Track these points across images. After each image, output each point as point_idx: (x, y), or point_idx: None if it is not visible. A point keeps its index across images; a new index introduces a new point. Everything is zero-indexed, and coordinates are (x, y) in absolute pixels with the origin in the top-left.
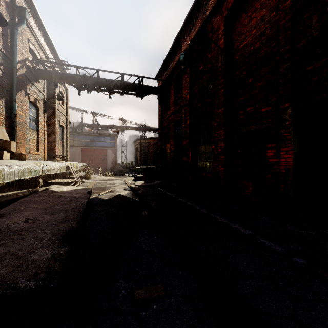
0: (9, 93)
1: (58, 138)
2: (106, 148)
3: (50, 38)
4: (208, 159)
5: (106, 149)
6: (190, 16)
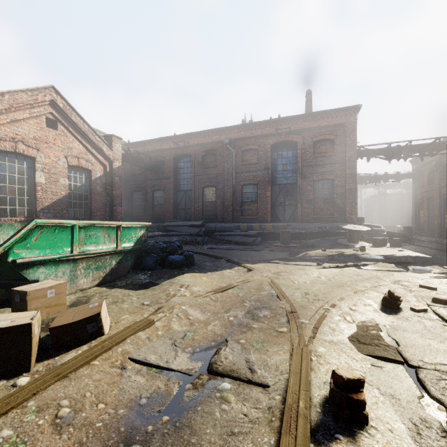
0: None
1: None
2: None
3: None
4: None
5: None
6: None
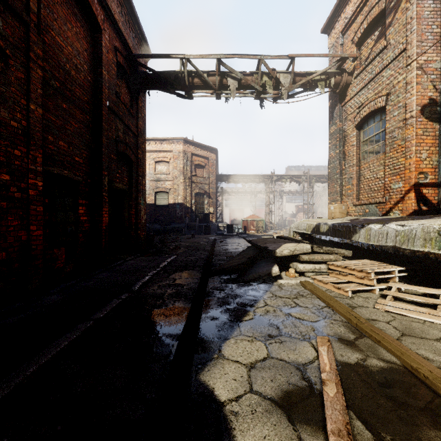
0: None
1: None
2: None
3: None
4: None
5: None
6: None
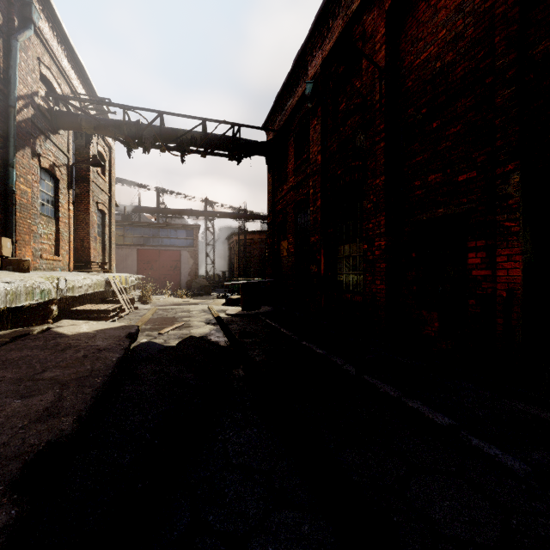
0: (3, 152)
1: (94, 231)
2: (179, 249)
3: (79, 58)
4: (355, 269)
5: (180, 251)
6: (323, 14)
